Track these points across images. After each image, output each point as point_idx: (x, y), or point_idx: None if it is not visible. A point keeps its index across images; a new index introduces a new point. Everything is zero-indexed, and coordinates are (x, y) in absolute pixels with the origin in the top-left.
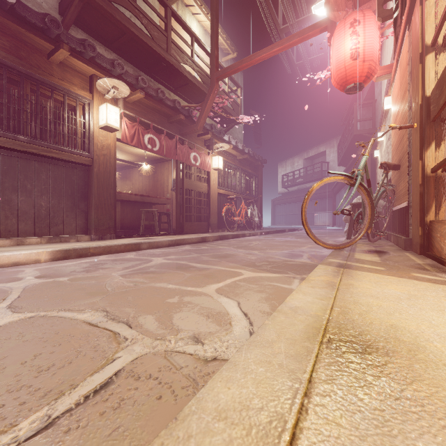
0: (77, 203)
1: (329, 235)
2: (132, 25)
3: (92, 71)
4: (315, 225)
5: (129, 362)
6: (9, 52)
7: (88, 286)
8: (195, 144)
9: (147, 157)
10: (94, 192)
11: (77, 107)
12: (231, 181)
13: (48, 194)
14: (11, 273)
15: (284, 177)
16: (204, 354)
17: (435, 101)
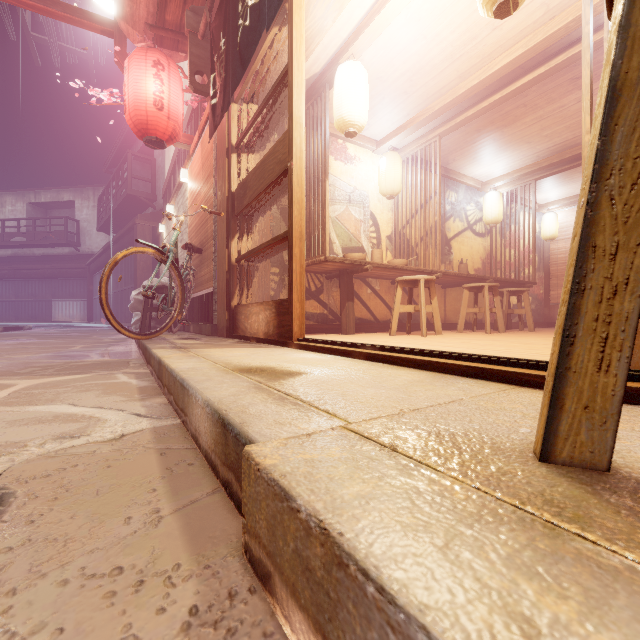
0: None
1: (96, 334)
2: None
3: None
4: (54, 321)
5: None
6: None
7: None
8: None
9: None
10: None
11: None
12: None
13: None
14: None
15: None
16: (105, 438)
17: (239, 199)
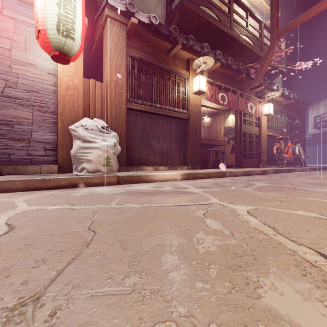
0: (180, 145)
1: None
2: (209, 17)
3: (189, 56)
4: None
5: None
6: (151, 56)
7: (248, 195)
8: (251, 96)
9: (204, 113)
10: (190, 137)
11: (181, 82)
12: (277, 124)
13: (166, 139)
14: (174, 184)
15: (316, 118)
16: None
17: None
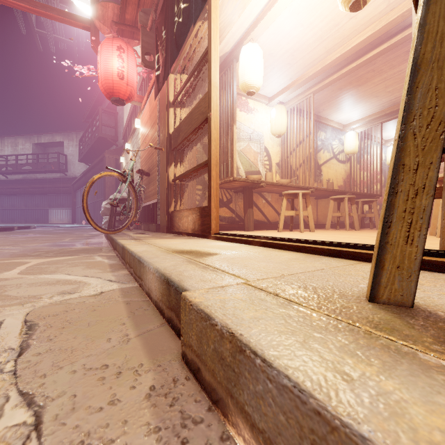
0: None
1: (78, 231)
2: None
3: None
4: (50, 223)
5: (24, 316)
6: None
7: None
8: None
9: None
10: None
11: None
12: None
13: None
14: None
15: (0, 159)
16: (90, 294)
17: (175, 139)
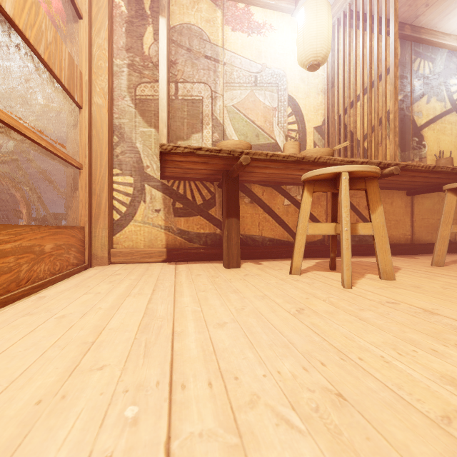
0: None
1: None
2: None
3: None
4: None
5: None
6: None
7: None
8: None
9: None
10: None
11: None
12: None
13: None
14: None
15: None
16: None
17: None
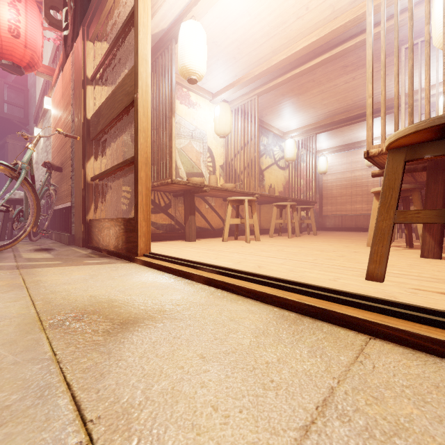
0: None
1: None
2: None
3: None
4: None
5: None
6: None
7: None
8: None
9: None
10: None
11: None
12: None
13: None
14: None
15: None
16: None
17: (94, 126)
